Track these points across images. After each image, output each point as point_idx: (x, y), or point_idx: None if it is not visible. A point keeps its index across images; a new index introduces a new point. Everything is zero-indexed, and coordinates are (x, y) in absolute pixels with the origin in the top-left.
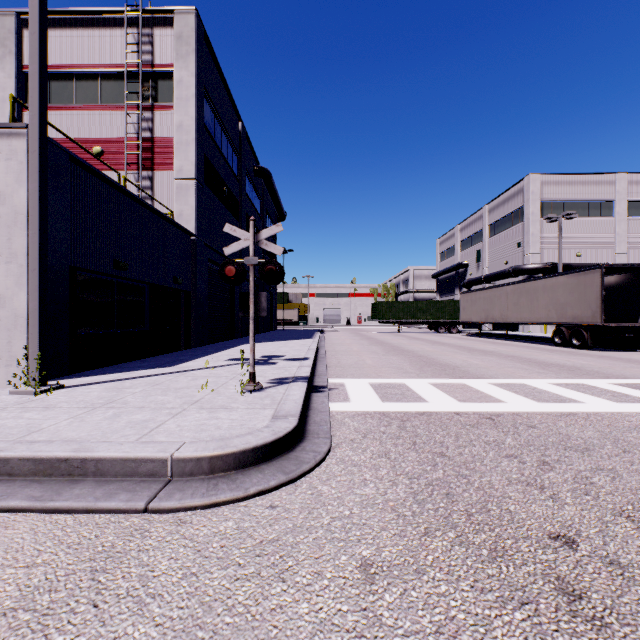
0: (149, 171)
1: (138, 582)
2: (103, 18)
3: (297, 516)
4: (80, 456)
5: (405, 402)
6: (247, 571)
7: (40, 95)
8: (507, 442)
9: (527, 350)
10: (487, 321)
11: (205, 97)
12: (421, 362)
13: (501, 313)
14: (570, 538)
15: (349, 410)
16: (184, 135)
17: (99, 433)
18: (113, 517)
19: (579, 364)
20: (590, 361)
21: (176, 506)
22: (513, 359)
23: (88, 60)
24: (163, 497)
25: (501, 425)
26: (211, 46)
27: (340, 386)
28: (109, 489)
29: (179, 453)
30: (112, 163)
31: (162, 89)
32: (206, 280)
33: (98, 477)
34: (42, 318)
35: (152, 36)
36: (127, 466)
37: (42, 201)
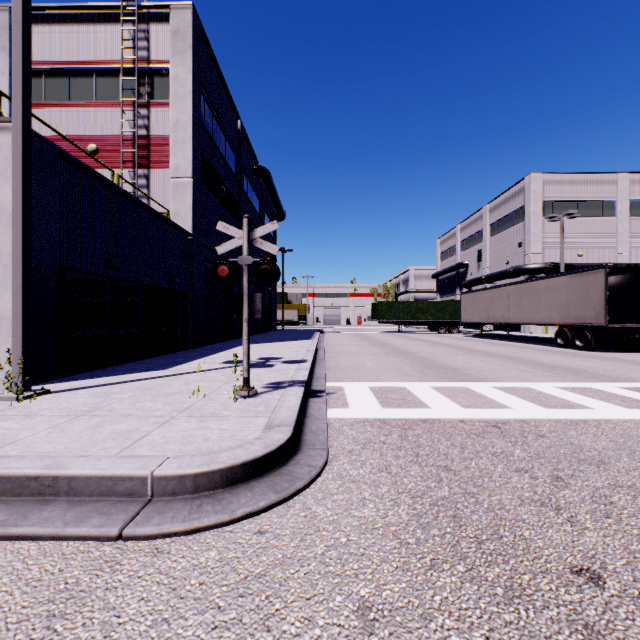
0: (145, 169)
1: (100, 632)
2: (98, 14)
3: (288, 544)
4: (52, 474)
5: (406, 408)
6: (227, 616)
7: (24, 87)
8: (516, 454)
9: (529, 351)
10: (488, 322)
11: (202, 94)
12: (422, 364)
13: (502, 313)
14: (595, 572)
15: (348, 417)
16: (181, 133)
17: (77, 446)
18: (82, 545)
19: (584, 366)
20: (595, 363)
21: (153, 532)
22: (516, 361)
23: (83, 56)
24: (140, 521)
25: (508, 434)
26: (208, 42)
27: (339, 390)
28: (81, 511)
29: (160, 470)
30: (107, 161)
31: (158, 86)
32: (203, 280)
33: (71, 497)
34: (26, 320)
35: (148, 32)
36: (103, 485)
37: (26, 198)
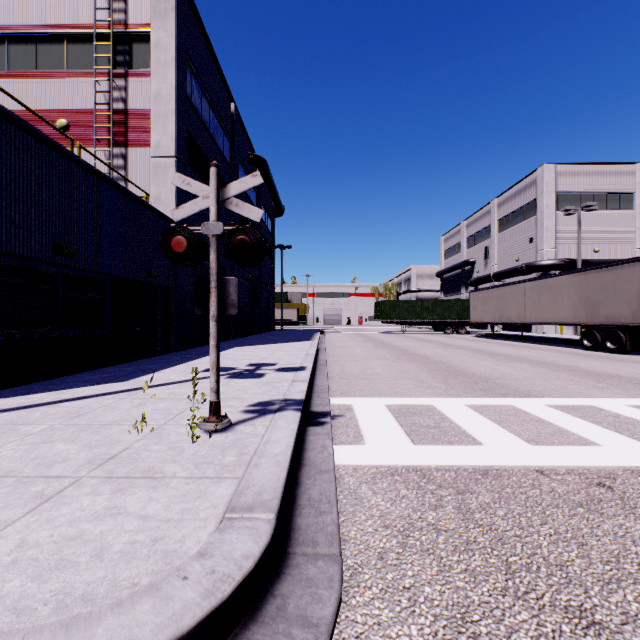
0: (122, 148)
1: None
2: None
3: None
4: None
5: (447, 444)
6: None
7: None
8: None
9: (556, 354)
10: (501, 321)
11: (189, 66)
12: (442, 371)
13: (518, 312)
14: None
15: (365, 463)
16: (162, 106)
17: None
18: None
19: (636, 374)
20: None
21: None
22: (550, 367)
23: (52, 20)
24: None
25: (636, 505)
26: (196, 8)
27: (347, 411)
28: None
29: None
30: (79, 139)
31: (137, 53)
32: (190, 275)
33: None
34: None
35: None
36: None
37: None
